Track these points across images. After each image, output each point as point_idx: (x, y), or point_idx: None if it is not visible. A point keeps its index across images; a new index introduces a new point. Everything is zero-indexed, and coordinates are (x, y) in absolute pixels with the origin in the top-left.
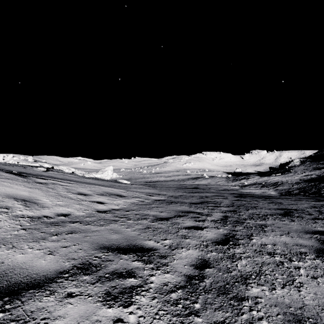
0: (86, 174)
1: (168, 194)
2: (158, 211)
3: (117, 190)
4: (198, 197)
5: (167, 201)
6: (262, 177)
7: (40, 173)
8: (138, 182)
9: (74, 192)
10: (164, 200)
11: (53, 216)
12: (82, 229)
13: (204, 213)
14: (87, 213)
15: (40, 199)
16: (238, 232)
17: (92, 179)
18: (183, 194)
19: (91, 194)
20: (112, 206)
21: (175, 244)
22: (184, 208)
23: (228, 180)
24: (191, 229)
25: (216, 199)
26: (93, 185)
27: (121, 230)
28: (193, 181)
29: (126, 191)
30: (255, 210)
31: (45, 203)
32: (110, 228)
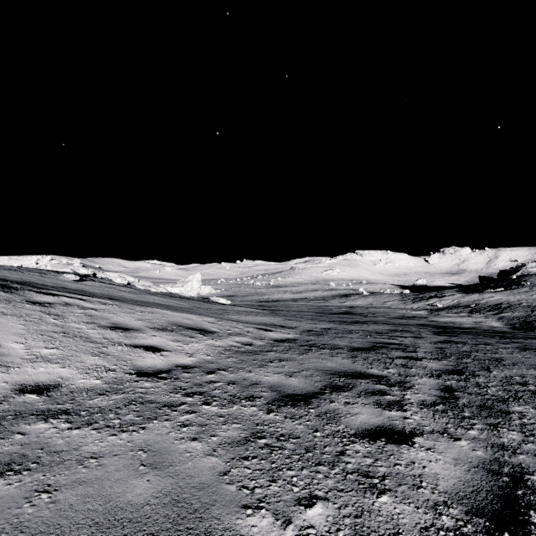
0: (153, 287)
1: (301, 326)
2: (283, 373)
3: (199, 319)
4: (361, 333)
5: (301, 342)
6: (470, 294)
7: (62, 285)
8: (247, 301)
9: (103, 324)
10: (294, 341)
11: (5, 395)
12: (54, 449)
13: (392, 378)
14: (108, 380)
15: (0, 343)
16: (519, 454)
17: (161, 297)
18: (329, 326)
19: (140, 328)
20: (179, 357)
21: (347, 531)
22: (340, 364)
23: (405, 299)
24: (378, 439)
25: (401, 338)
26: (153, 307)
27: (173, 451)
28: (341, 300)
29: (218, 321)
30: (507, 370)
31: (8, 355)
32: (144, 439)
